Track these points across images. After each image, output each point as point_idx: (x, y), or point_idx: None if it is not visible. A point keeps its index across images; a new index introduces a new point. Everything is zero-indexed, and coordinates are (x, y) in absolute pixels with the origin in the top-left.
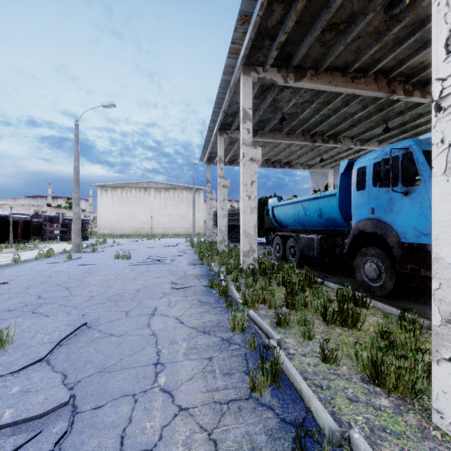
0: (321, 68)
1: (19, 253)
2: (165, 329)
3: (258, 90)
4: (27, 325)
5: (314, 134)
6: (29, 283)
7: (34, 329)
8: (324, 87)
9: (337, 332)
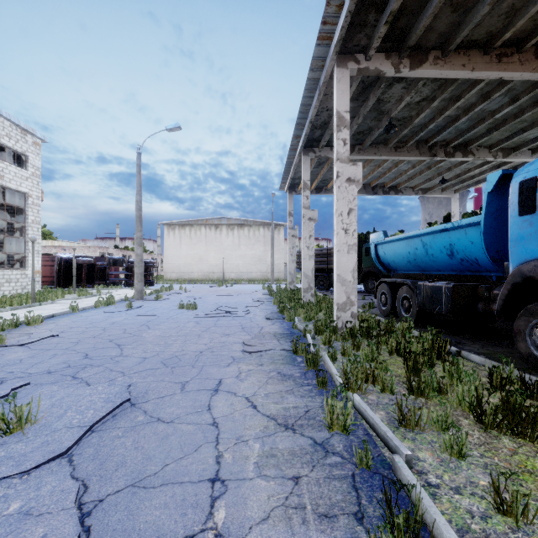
0: (451, 44)
1: (80, 299)
2: (230, 416)
3: (357, 89)
4: (60, 396)
5: (433, 145)
6: (80, 337)
7: (66, 403)
8: (454, 73)
9: (506, 446)
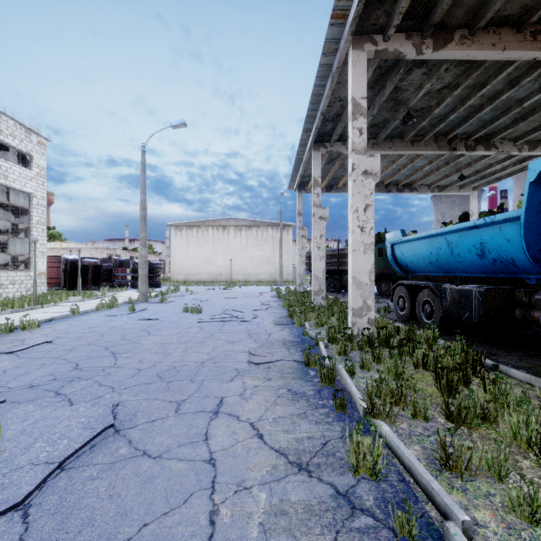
0: (481, 21)
1: (84, 302)
2: (231, 450)
3: (373, 75)
4: (34, 419)
5: (453, 138)
6: (74, 344)
7: (38, 429)
8: (483, 54)
9: None
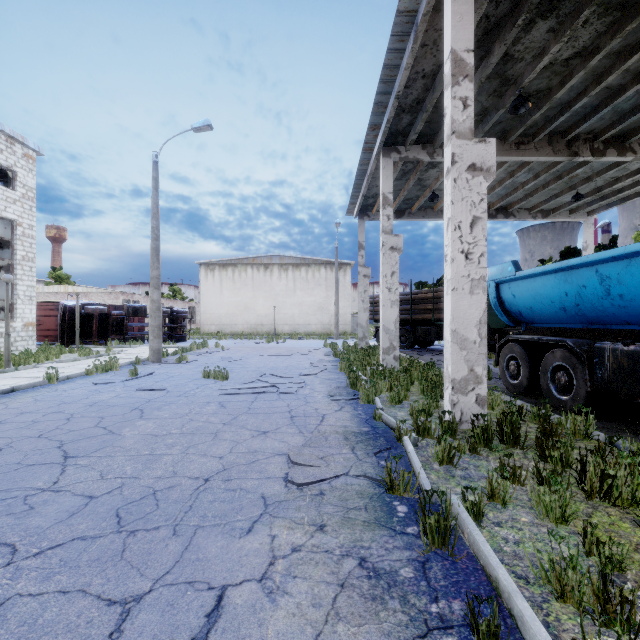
0: None
1: (78, 361)
2: None
3: (476, 32)
4: None
5: (574, 139)
6: (16, 435)
7: None
8: None
9: None
